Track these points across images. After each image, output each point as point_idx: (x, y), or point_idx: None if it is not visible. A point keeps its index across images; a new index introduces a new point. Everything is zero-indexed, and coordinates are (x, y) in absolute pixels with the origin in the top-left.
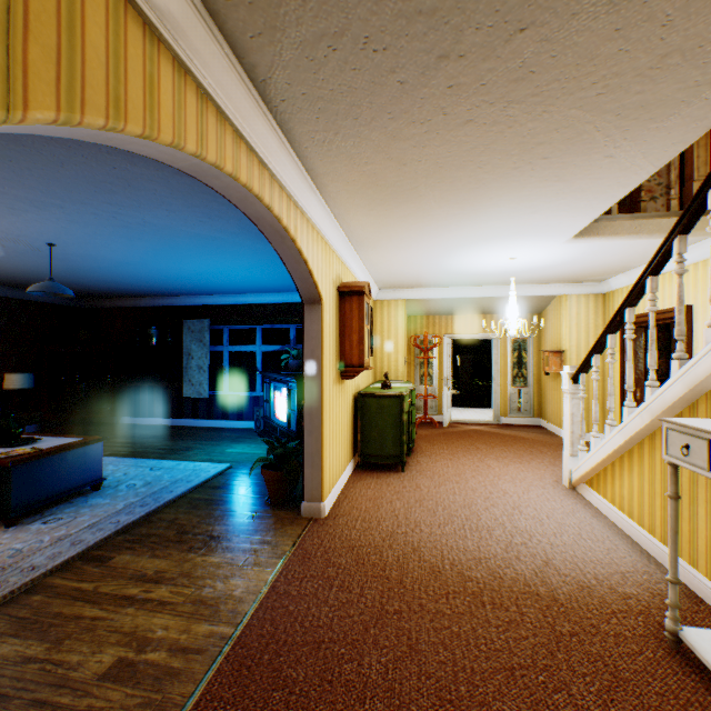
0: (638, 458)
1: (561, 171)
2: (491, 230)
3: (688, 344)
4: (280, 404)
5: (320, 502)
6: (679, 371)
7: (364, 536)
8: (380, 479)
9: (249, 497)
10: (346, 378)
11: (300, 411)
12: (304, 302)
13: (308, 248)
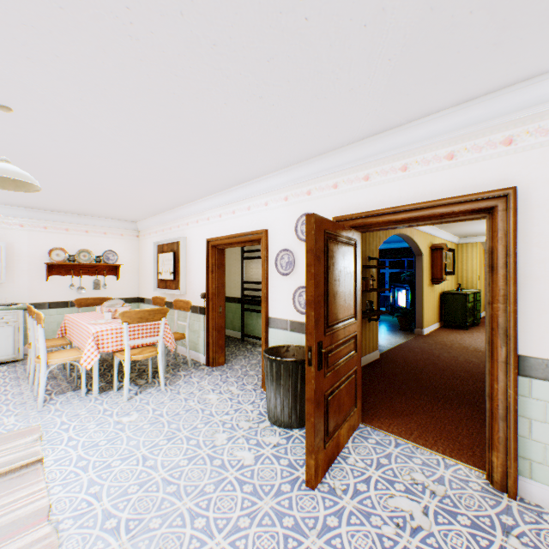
0: None
1: None
2: None
3: None
4: (400, 298)
5: (421, 329)
6: None
7: (439, 339)
8: (452, 330)
9: (391, 328)
10: (433, 284)
11: (411, 300)
12: (415, 255)
13: (416, 239)
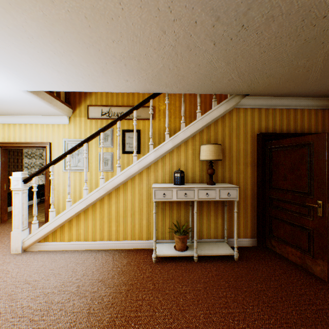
0: (93, 211)
1: (114, 72)
2: (11, 58)
3: (51, 160)
4: None
5: None
6: (123, 171)
7: None
8: None
9: None
10: None
11: None
12: None
13: None
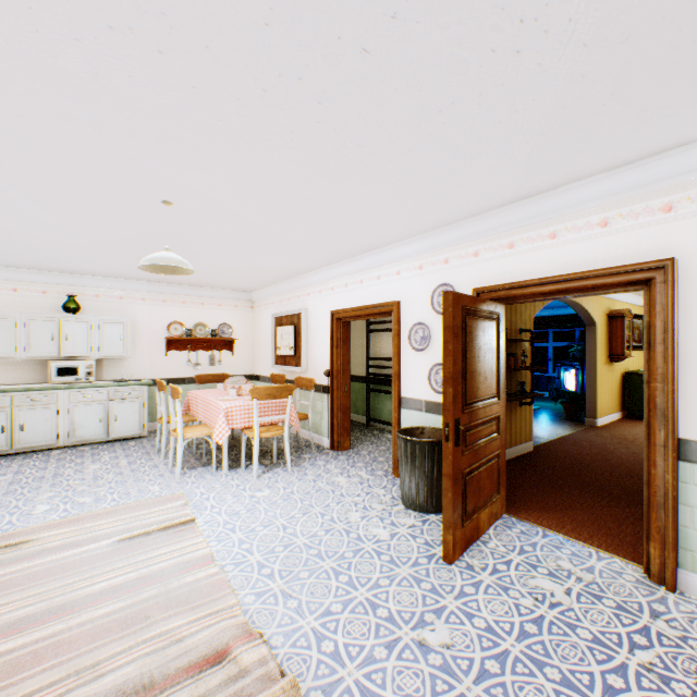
0: None
1: None
2: None
3: None
4: (568, 380)
5: (594, 419)
6: None
7: (618, 432)
8: (638, 422)
9: (553, 417)
10: (612, 362)
11: (582, 382)
12: (585, 325)
13: (586, 304)
